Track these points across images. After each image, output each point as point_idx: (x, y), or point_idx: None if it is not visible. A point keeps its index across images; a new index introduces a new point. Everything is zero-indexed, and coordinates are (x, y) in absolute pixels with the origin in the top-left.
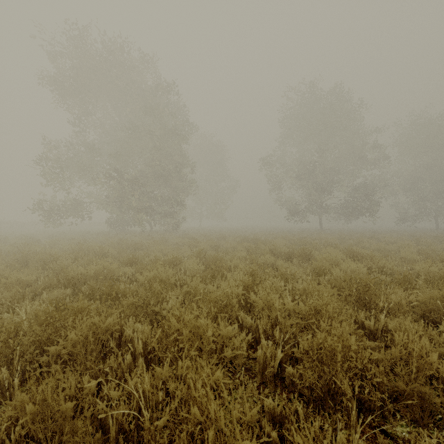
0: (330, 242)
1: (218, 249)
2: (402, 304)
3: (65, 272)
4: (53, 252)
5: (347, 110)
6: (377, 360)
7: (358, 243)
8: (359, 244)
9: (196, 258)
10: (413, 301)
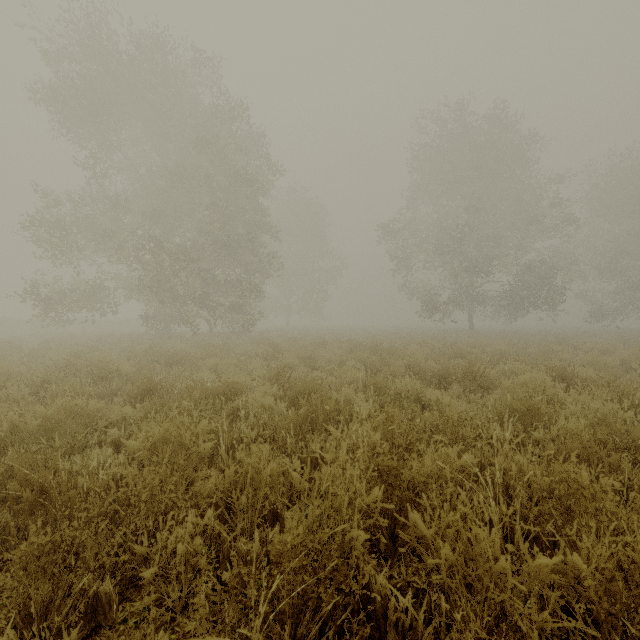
0: (499, 351)
1: (315, 364)
2: None
3: None
4: (15, 370)
5: (513, 146)
6: None
7: (549, 354)
8: (552, 355)
9: (273, 382)
10: None
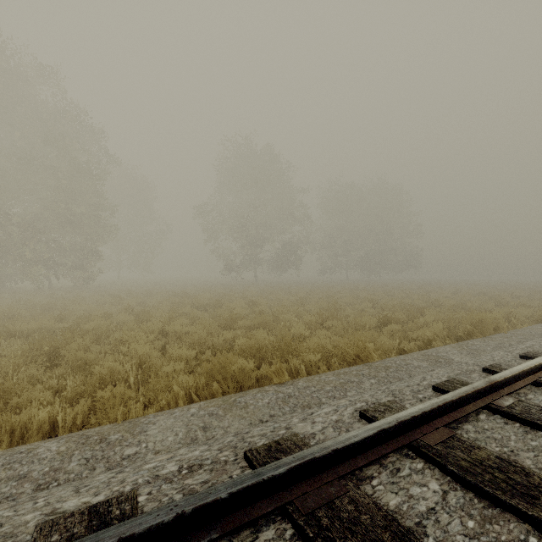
0: (250, 294)
1: (145, 305)
2: (245, 325)
3: (9, 328)
4: None
5: (276, 171)
6: (215, 342)
7: (268, 295)
8: (269, 295)
9: (125, 313)
10: (250, 323)
